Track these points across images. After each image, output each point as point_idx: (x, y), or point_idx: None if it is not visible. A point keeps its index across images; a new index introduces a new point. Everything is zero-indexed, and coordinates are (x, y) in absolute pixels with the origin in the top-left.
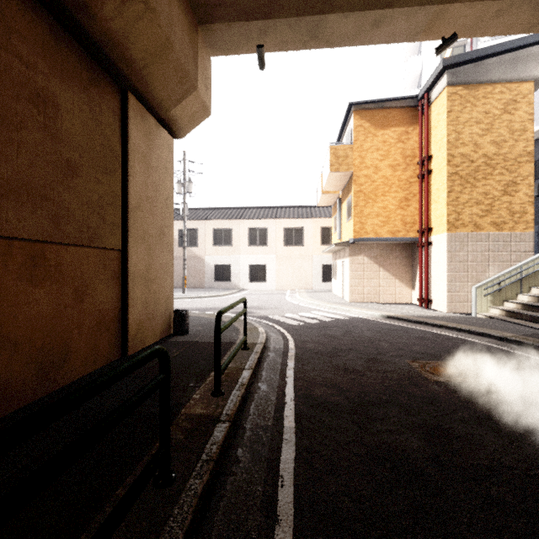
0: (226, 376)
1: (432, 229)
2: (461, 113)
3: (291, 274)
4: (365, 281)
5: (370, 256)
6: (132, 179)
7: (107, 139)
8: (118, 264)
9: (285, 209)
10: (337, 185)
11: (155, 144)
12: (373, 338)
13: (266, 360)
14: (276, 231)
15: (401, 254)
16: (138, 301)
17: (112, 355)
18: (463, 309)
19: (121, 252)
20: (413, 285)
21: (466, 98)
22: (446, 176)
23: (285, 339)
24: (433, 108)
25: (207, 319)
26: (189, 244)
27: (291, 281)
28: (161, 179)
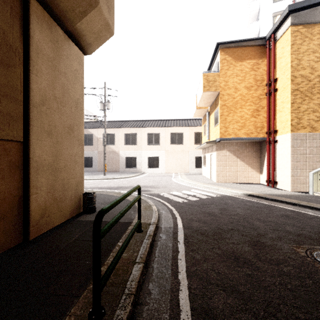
0: (114, 273)
1: (277, 131)
2: (301, 45)
3: (175, 163)
4: (227, 168)
5: (230, 150)
6: (35, 77)
7: (2, 32)
8: (18, 154)
9: (171, 121)
10: (207, 102)
11: (64, 53)
12: (246, 216)
13: (158, 243)
14: (165, 135)
15: (252, 149)
16: (43, 188)
17: (10, 242)
18: (303, 189)
19: (23, 143)
20: (261, 171)
21: (305, 34)
22: (290, 91)
23: (174, 217)
24: (278, 44)
25: (114, 197)
26: (109, 143)
27: (175, 167)
28: (70, 84)
